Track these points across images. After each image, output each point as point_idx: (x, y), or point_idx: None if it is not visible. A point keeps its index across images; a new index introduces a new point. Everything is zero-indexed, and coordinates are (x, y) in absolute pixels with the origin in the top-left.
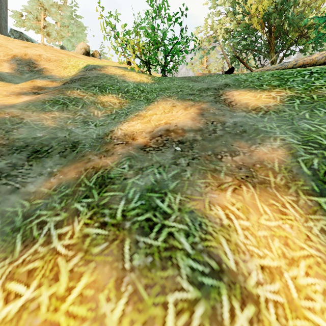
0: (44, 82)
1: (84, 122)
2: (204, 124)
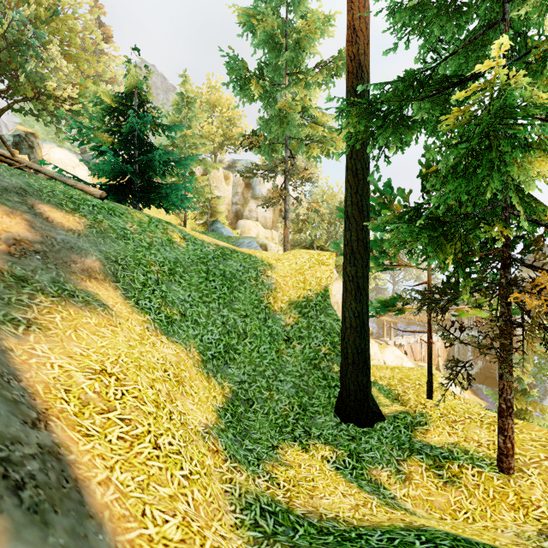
0: None
1: None
2: (42, 237)
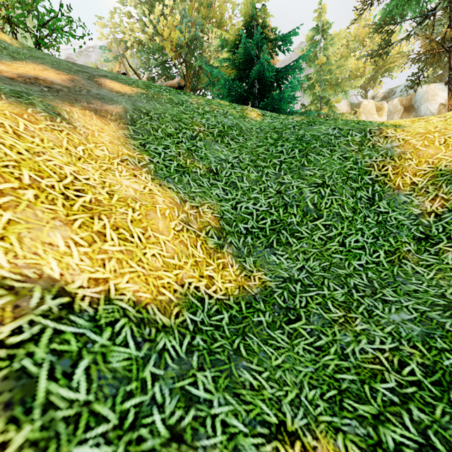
0: None
1: None
2: (73, 86)
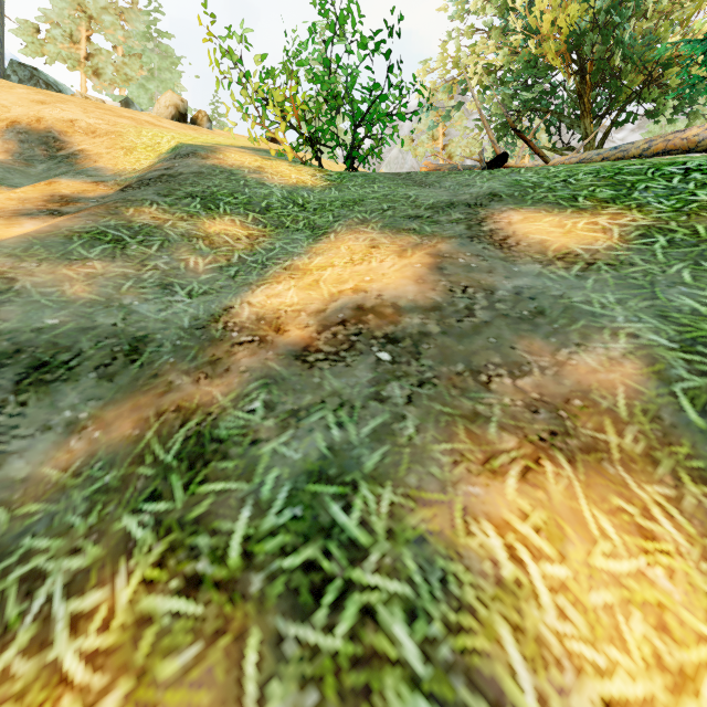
0: (77, 186)
1: (162, 286)
2: (445, 292)
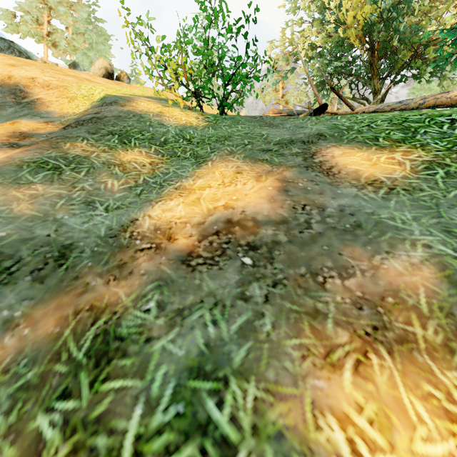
0: (33, 125)
1: (87, 203)
2: (290, 209)
